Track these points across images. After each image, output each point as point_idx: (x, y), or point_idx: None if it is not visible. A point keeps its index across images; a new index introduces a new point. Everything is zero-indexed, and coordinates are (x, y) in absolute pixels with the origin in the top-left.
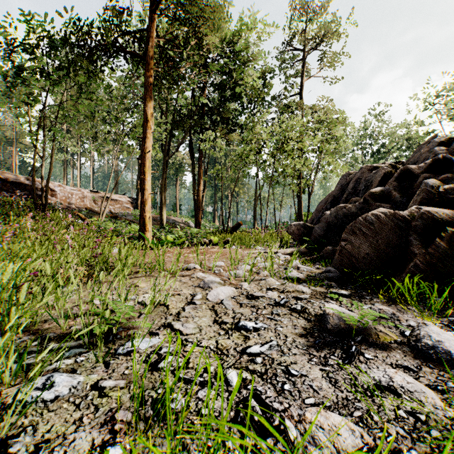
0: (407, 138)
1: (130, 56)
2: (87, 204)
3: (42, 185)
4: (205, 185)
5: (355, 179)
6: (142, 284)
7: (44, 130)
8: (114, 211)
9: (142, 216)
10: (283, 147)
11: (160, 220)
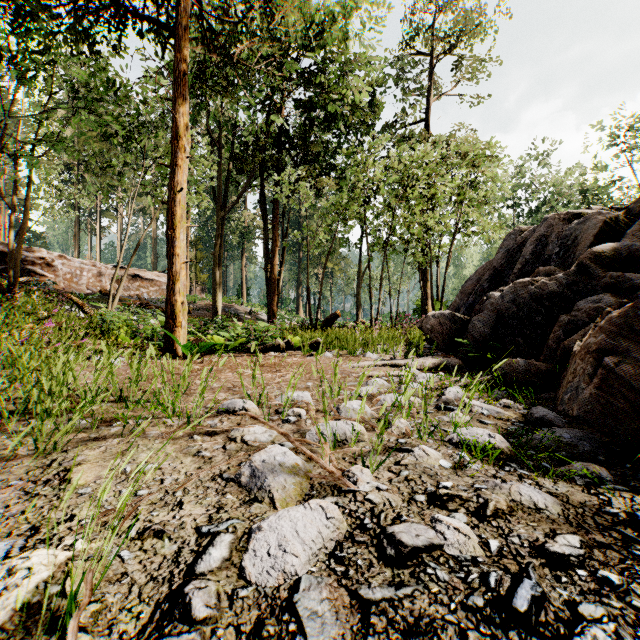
0: (581, 190)
1: (154, 34)
2: (106, 286)
3: (10, 251)
4: (283, 256)
5: (534, 237)
6: (89, 470)
7: (15, 161)
8: (148, 296)
9: (169, 300)
10: (405, 193)
11: (213, 310)
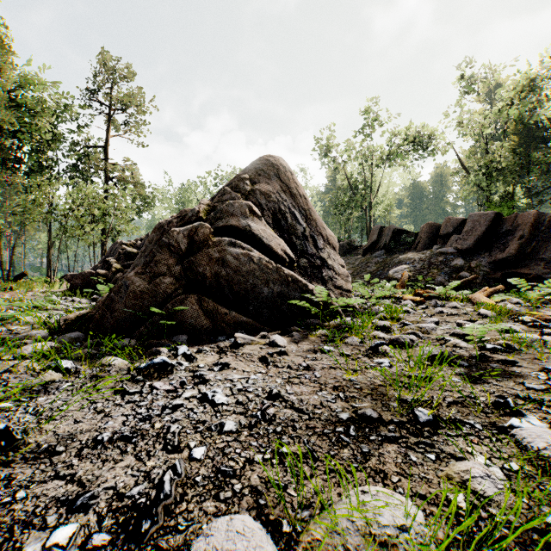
0: None
1: None
2: None
3: None
4: None
5: (116, 247)
6: None
7: None
8: None
9: None
10: (73, 212)
11: None
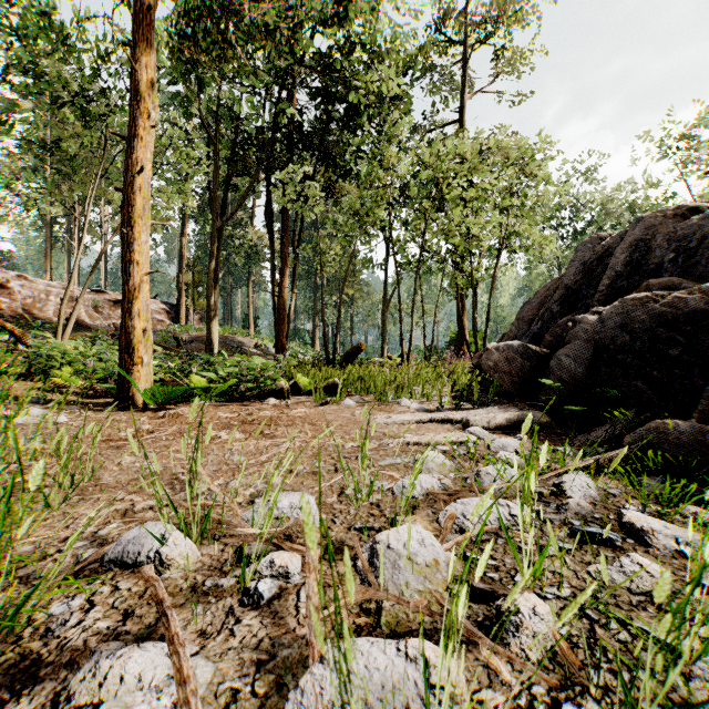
0: (631, 209)
1: None
2: (80, 313)
3: None
4: (294, 278)
5: (626, 243)
6: None
7: None
8: None
9: (124, 326)
10: (445, 196)
11: (207, 342)
